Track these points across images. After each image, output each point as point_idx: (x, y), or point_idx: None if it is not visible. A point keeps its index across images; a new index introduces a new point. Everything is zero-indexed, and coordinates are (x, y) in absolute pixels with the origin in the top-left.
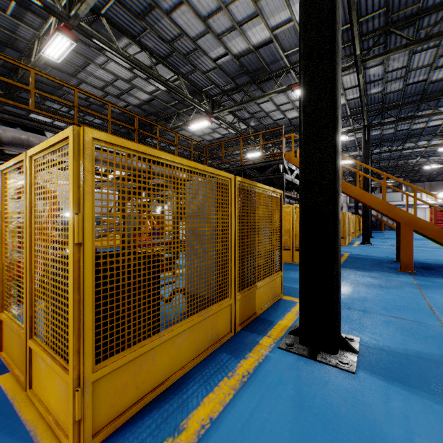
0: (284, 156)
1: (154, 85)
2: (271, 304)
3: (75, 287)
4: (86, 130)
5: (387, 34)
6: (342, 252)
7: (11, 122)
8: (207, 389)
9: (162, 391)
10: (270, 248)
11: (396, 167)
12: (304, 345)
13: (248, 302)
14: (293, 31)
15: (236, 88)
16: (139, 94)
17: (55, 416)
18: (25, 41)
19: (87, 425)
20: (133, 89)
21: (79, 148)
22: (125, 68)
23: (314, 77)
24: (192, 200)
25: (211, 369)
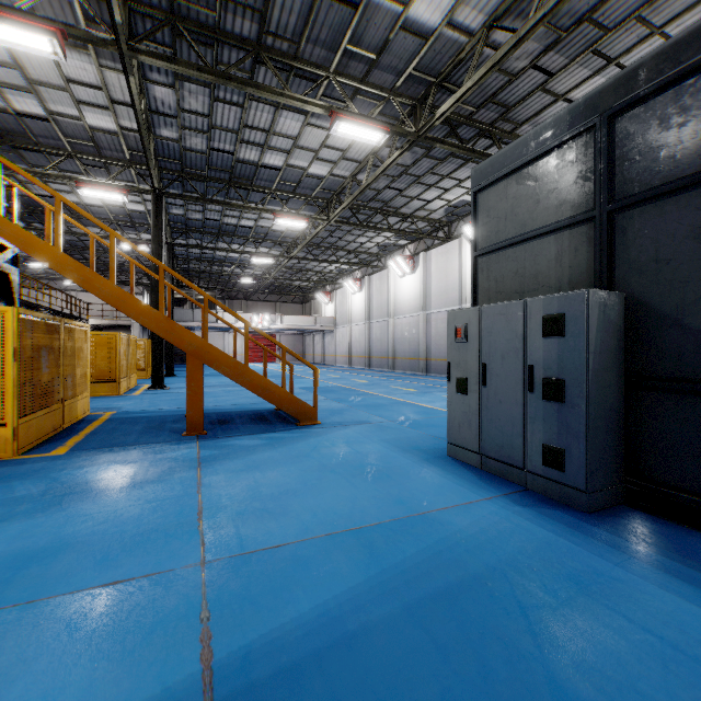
0: None
1: None
2: None
3: None
4: None
5: (175, 32)
6: (104, 410)
7: None
8: None
9: None
10: None
11: (210, 275)
12: None
13: None
14: None
15: None
16: None
17: None
18: None
19: None
20: None
21: None
22: None
23: None
24: None
25: None
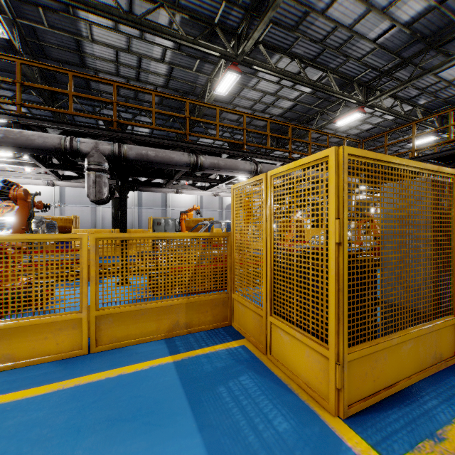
0: None
1: (298, 90)
2: None
3: (336, 279)
4: (345, 148)
5: None
6: None
7: (203, 152)
8: (452, 409)
9: (393, 393)
10: None
11: None
12: None
13: None
14: None
15: (401, 63)
16: (283, 103)
17: (304, 380)
18: (200, 87)
19: (345, 396)
20: (277, 100)
21: (337, 164)
22: (273, 82)
23: None
24: (416, 202)
25: (445, 390)
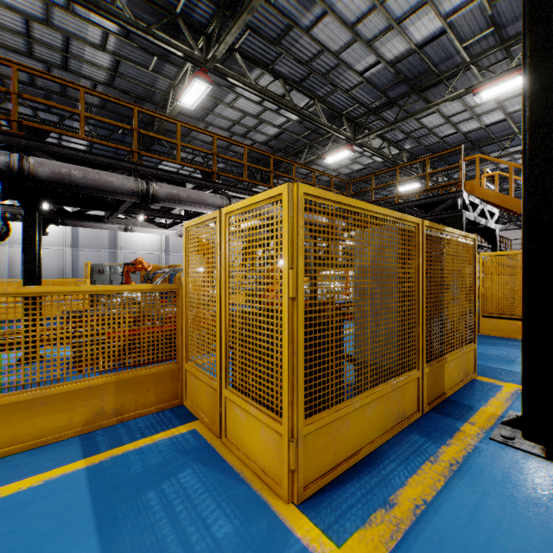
0: (463, 186)
1: (284, 116)
2: (463, 384)
3: (290, 340)
4: (299, 186)
5: None
6: None
7: (159, 178)
8: (408, 470)
9: (355, 462)
10: (460, 311)
11: None
12: (530, 441)
13: (435, 378)
14: (479, 12)
15: (388, 103)
16: (267, 129)
17: (259, 465)
18: (161, 93)
19: (300, 477)
20: (260, 125)
21: (292, 204)
22: (255, 102)
23: (548, 82)
24: (380, 251)
25: (406, 450)
